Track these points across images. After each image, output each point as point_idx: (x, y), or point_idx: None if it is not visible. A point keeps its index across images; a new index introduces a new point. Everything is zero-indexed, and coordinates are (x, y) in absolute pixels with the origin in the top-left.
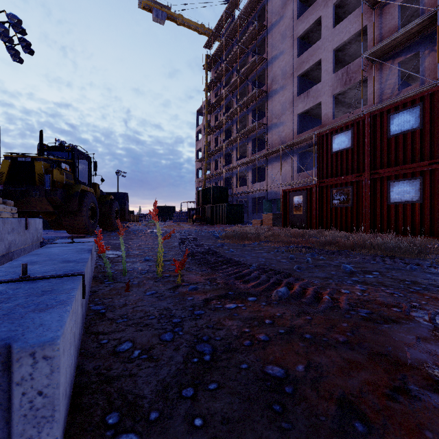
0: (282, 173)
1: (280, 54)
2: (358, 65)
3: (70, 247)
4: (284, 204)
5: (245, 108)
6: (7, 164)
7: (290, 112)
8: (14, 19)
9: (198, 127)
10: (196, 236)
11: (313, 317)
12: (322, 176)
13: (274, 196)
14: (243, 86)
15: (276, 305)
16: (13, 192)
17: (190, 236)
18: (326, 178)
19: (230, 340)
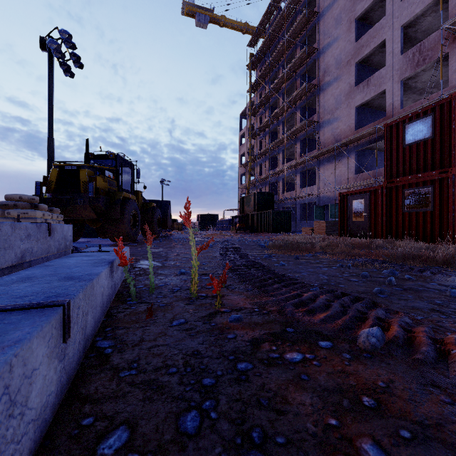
0: (337, 176)
1: (333, 41)
2: (435, 40)
3: (92, 257)
4: (340, 209)
5: (293, 106)
6: (56, 173)
7: (346, 106)
8: (65, 35)
9: (241, 131)
10: (239, 245)
11: (454, 400)
12: (391, 175)
13: (326, 201)
14: (290, 82)
15: (369, 361)
16: (60, 200)
17: (233, 245)
18: (396, 176)
19: (306, 449)
